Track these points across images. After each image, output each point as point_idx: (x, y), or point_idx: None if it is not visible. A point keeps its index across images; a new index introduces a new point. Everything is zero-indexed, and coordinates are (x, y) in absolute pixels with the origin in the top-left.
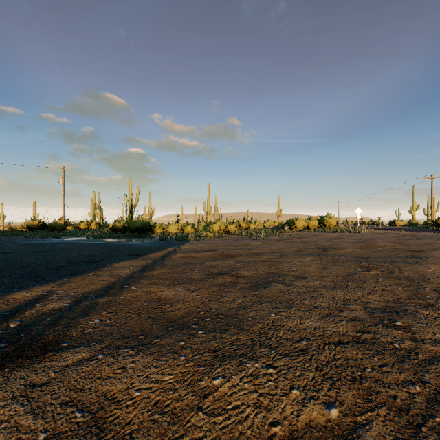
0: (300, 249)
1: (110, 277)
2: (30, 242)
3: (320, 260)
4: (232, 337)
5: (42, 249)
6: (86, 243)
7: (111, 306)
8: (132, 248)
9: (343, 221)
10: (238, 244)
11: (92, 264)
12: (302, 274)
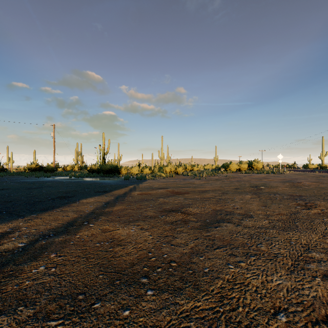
0: (237, 187)
1: (74, 213)
2: (26, 180)
3: (259, 198)
4: (188, 304)
5: (32, 186)
6: (67, 181)
7: (64, 247)
8: (101, 186)
9: (268, 164)
10: (185, 183)
11: (64, 200)
12: (247, 212)
